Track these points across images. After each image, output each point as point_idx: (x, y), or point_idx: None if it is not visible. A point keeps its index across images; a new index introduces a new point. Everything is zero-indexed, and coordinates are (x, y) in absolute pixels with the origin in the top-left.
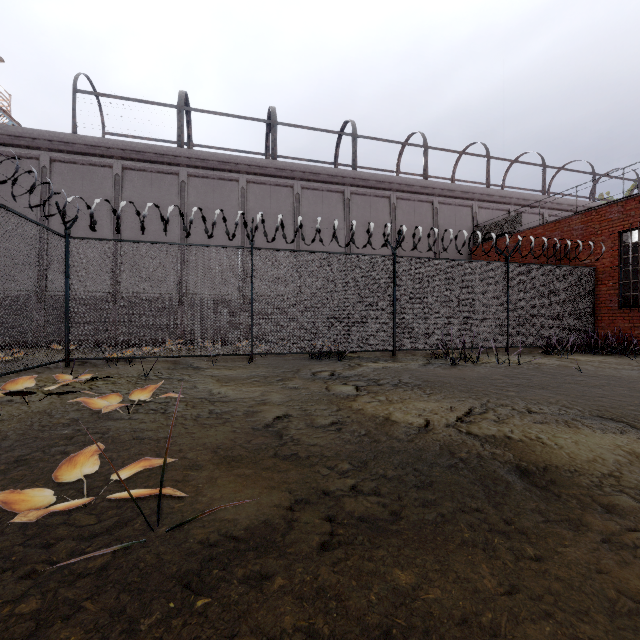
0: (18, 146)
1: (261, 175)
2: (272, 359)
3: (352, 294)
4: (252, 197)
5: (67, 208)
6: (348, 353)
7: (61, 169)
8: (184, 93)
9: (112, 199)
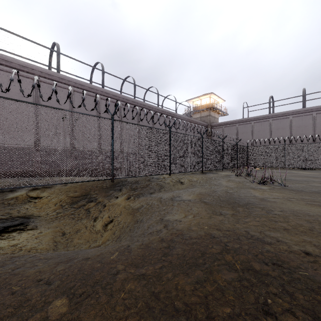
0: (232, 124)
1: (298, 114)
2: (291, 169)
3: (317, 153)
4: (294, 121)
5: (241, 135)
6: (320, 169)
7: (240, 126)
8: (270, 97)
9: (251, 131)
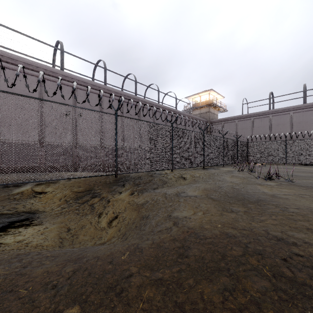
0: (231, 120)
1: (298, 109)
2: (292, 165)
3: None
4: (295, 117)
5: (241, 131)
6: None
7: (239, 122)
8: (270, 93)
9: (251, 127)
